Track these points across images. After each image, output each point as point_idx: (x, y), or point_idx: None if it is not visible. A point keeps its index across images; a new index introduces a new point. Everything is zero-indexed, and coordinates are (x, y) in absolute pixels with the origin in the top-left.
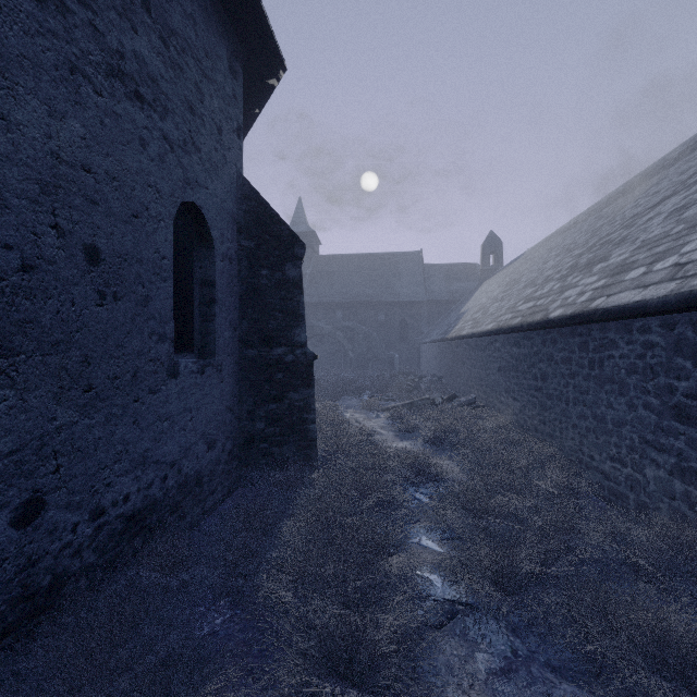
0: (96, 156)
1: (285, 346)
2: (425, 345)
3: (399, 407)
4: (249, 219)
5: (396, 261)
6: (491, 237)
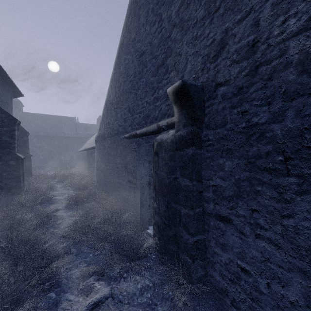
0: None
1: (24, 153)
2: (74, 154)
3: (57, 170)
4: None
5: (64, 120)
6: (100, 117)
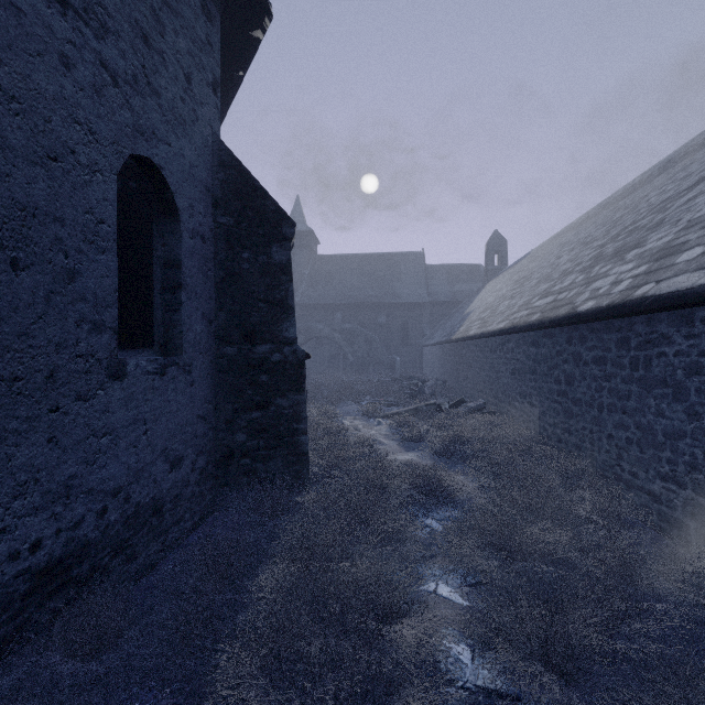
0: None
1: (271, 343)
2: (427, 348)
3: (402, 414)
4: (228, 191)
5: (398, 262)
6: (496, 237)
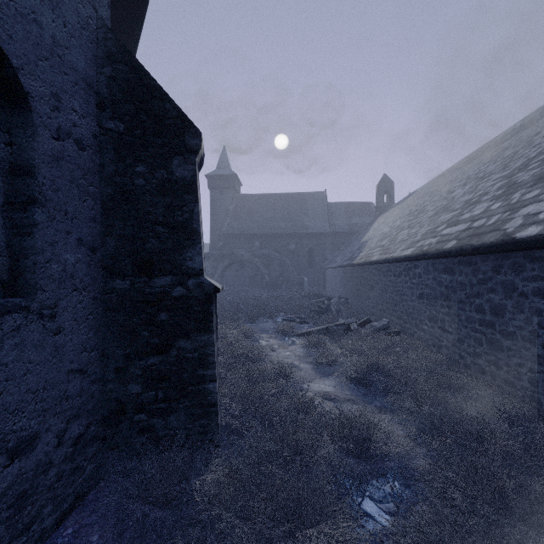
0: None
1: (172, 275)
2: (330, 270)
3: (314, 333)
4: (116, 89)
5: (305, 200)
6: (385, 179)
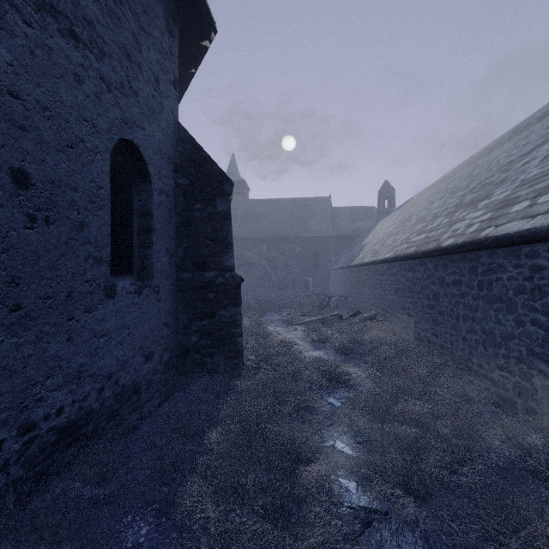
0: (25, 84)
1: (216, 270)
2: (333, 271)
3: (313, 322)
4: (184, 160)
5: (310, 205)
6: (386, 185)
